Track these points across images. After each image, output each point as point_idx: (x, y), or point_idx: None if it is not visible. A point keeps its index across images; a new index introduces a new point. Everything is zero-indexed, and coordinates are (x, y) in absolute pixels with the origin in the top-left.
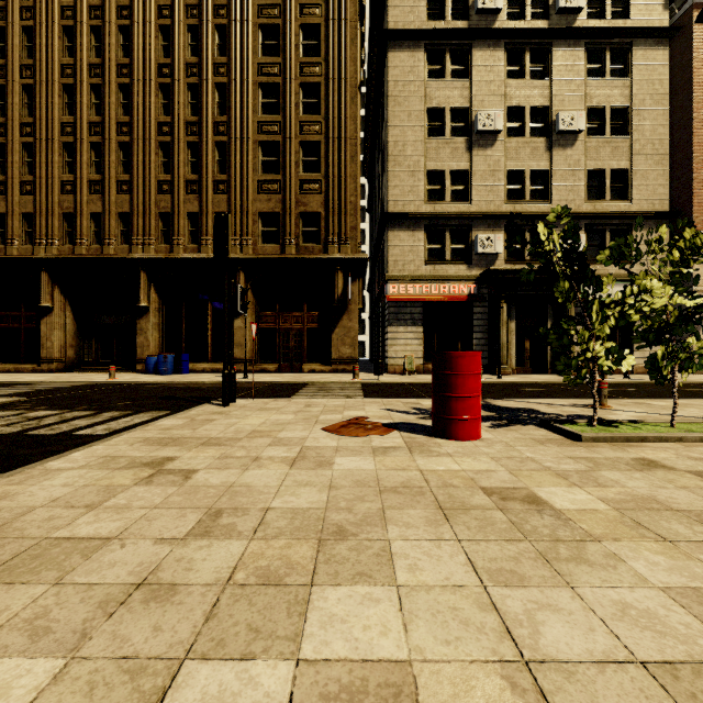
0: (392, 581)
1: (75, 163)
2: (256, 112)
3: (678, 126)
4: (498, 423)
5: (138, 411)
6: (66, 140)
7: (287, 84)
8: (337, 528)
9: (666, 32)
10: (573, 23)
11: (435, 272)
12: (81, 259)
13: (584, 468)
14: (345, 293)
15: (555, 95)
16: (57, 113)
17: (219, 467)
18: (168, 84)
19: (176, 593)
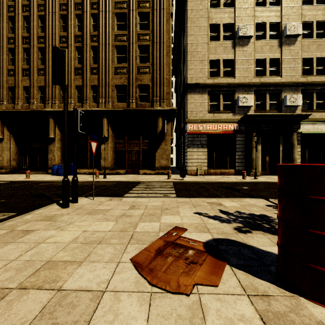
0: None
1: (15, 59)
2: (113, 29)
3: None
4: None
5: None
6: (10, 46)
7: (130, 12)
8: None
9: None
10: None
11: (214, 117)
12: (17, 111)
13: None
14: (163, 130)
15: (283, 15)
16: (5, 32)
17: None
18: (65, 14)
19: None
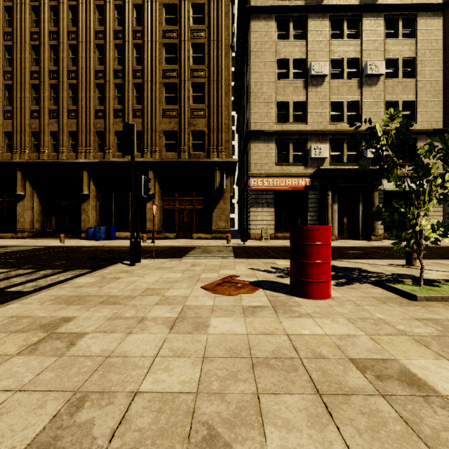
0: None
1: (39, 98)
2: (161, 63)
3: (447, 72)
4: (340, 281)
5: (67, 269)
6: (34, 82)
7: (182, 43)
8: (207, 432)
9: (440, 7)
10: (377, 1)
11: (282, 171)
12: (44, 162)
13: (437, 332)
14: (221, 185)
15: (364, 50)
16: (28, 64)
17: (105, 330)
18: (102, 44)
19: None
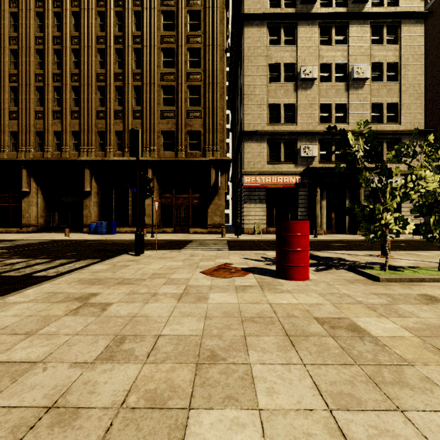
0: (255, 405)
1: (44, 99)
2: (159, 67)
3: (430, 75)
4: (319, 268)
5: (79, 259)
6: (38, 84)
7: (179, 48)
8: (210, 353)
9: (422, 15)
10: (363, 9)
11: (274, 169)
12: (48, 161)
13: (386, 302)
14: (216, 183)
15: (351, 55)
16: (32, 68)
17: (127, 301)
18: (103, 48)
19: (77, 417)
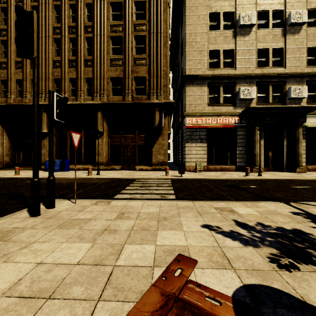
0: None
1: (7, 51)
2: (108, 19)
3: None
4: None
5: None
6: (2, 38)
7: (126, 2)
8: None
9: None
10: None
11: (214, 111)
12: (10, 105)
13: None
14: (160, 124)
15: (287, 2)
16: None
17: None
18: (59, 5)
19: None
